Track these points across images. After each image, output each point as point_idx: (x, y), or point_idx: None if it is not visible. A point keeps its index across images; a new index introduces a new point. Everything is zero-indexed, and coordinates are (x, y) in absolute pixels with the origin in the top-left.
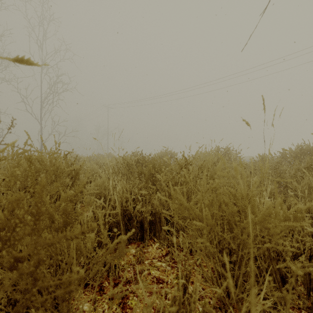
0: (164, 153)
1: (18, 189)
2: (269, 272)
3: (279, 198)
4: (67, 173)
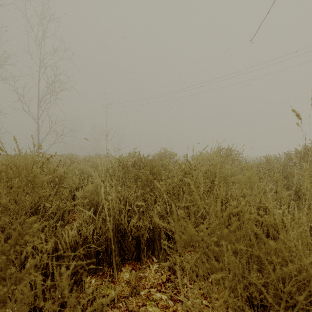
0: (162, 153)
1: None
2: None
3: None
4: (49, 180)
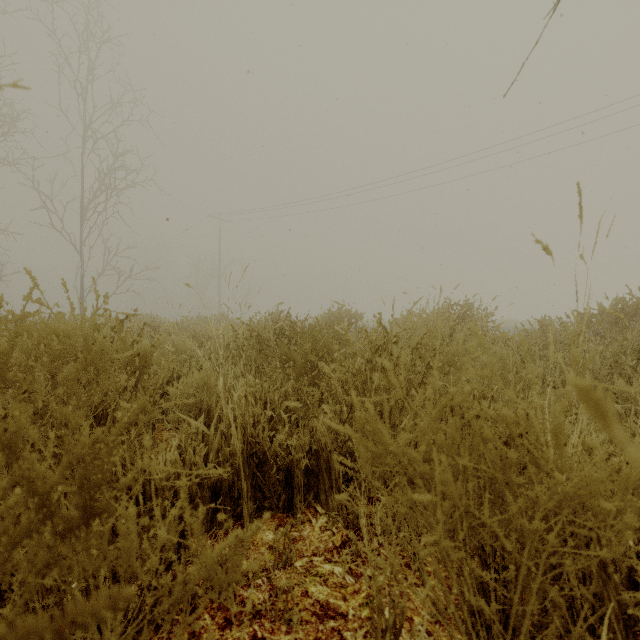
0: (335, 314)
1: (13, 398)
2: (605, 624)
3: (637, 441)
4: (123, 362)
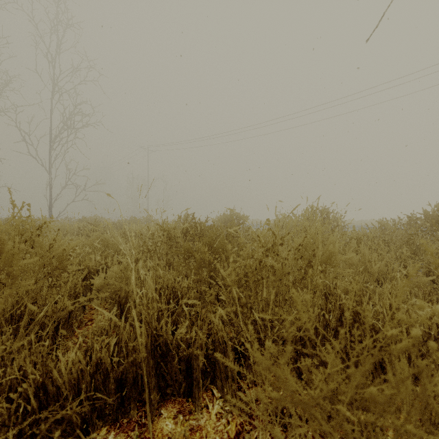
0: (228, 216)
1: None
2: None
3: None
4: (40, 263)
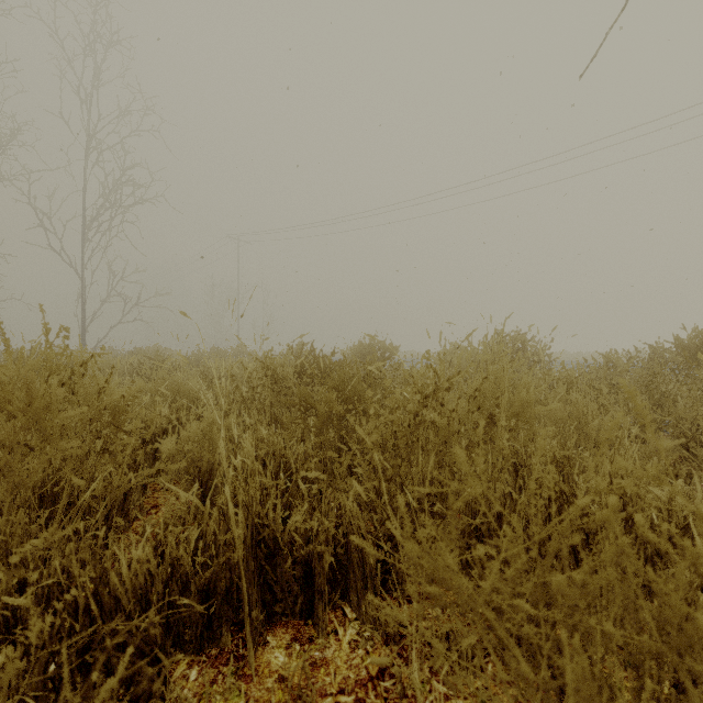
0: (366, 346)
1: None
2: None
3: None
4: (85, 417)
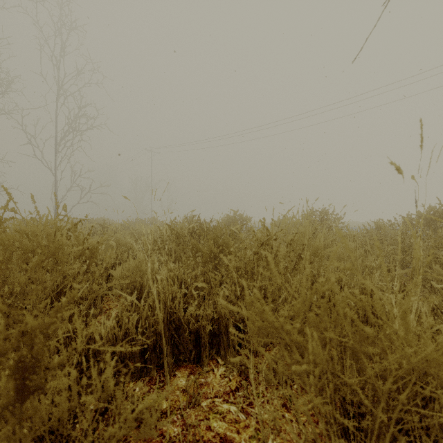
0: (231, 218)
1: None
2: None
3: None
4: (77, 254)
